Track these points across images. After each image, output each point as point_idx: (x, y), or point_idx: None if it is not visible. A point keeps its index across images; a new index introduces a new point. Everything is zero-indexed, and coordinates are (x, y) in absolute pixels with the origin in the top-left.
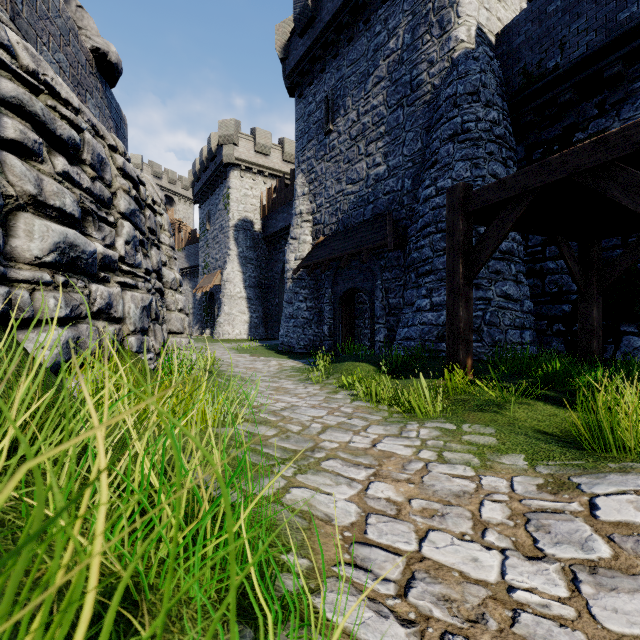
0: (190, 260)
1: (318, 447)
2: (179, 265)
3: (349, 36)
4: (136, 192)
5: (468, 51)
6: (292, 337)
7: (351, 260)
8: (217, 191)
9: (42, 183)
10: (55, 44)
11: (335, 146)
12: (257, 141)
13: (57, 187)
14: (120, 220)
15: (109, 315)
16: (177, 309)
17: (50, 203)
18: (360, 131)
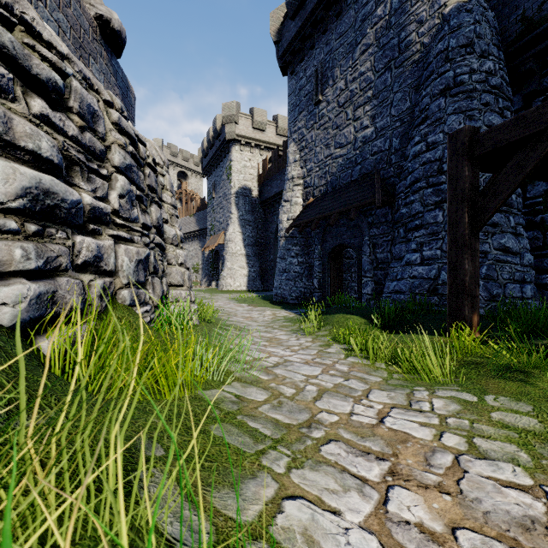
0: (200, 224)
1: (315, 420)
2: (191, 228)
3: (337, 11)
4: (135, 150)
5: (460, 5)
6: (285, 289)
7: (339, 218)
8: (221, 164)
9: (11, 122)
10: (53, 3)
11: (324, 114)
12: (254, 119)
13: (31, 129)
14: (114, 174)
15: (99, 268)
16: (178, 263)
17: (20, 144)
18: (348, 98)
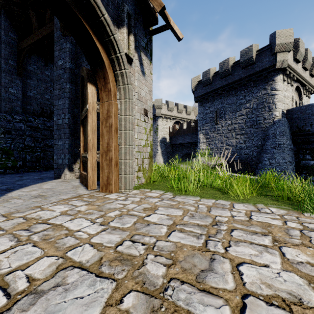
0: None
1: None
2: None
3: (228, 95)
4: None
5: (279, 119)
6: None
7: None
8: None
9: None
10: None
11: (220, 130)
12: (169, 106)
13: None
14: None
15: None
16: None
17: None
18: (232, 129)
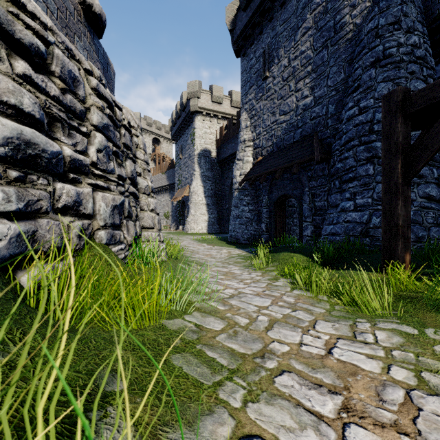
0: (169, 179)
1: (268, 350)
2: (163, 183)
3: (282, 1)
4: (112, 113)
5: None
6: (238, 232)
7: (283, 173)
8: (186, 131)
9: None
10: None
11: (270, 88)
12: (213, 94)
13: (14, 86)
14: (93, 131)
15: (78, 211)
16: (149, 209)
17: (3, 99)
18: (290, 73)
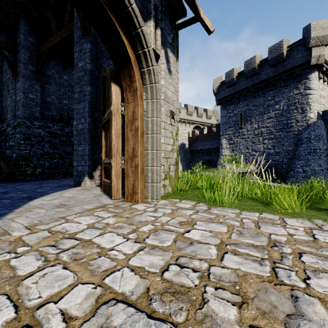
0: None
1: None
2: None
3: (254, 96)
4: None
5: (314, 122)
6: None
7: None
8: None
9: None
10: None
11: (245, 134)
12: (188, 110)
13: None
14: None
15: None
16: None
17: None
18: (259, 133)
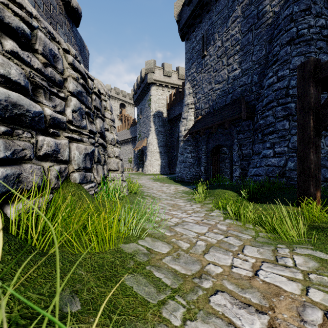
0: (132, 134)
1: (204, 271)
2: (127, 137)
3: None
4: (85, 83)
5: None
6: (183, 173)
7: (217, 128)
8: (145, 98)
9: None
10: None
11: (208, 63)
12: (164, 70)
13: (3, 60)
14: (69, 96)
15: (56, 158)
16: (114, 156)
17: None
18: (223, 52)
